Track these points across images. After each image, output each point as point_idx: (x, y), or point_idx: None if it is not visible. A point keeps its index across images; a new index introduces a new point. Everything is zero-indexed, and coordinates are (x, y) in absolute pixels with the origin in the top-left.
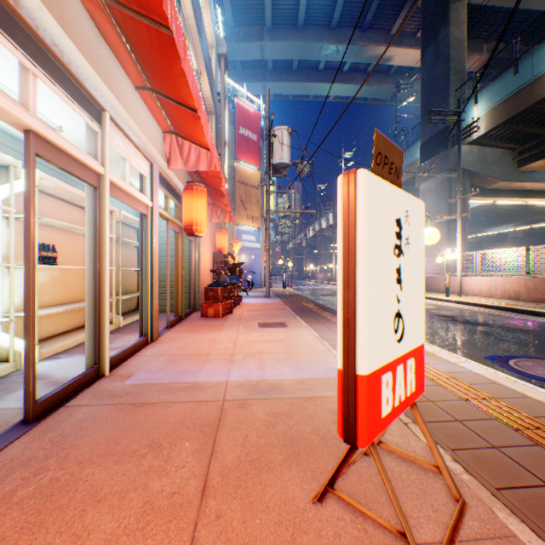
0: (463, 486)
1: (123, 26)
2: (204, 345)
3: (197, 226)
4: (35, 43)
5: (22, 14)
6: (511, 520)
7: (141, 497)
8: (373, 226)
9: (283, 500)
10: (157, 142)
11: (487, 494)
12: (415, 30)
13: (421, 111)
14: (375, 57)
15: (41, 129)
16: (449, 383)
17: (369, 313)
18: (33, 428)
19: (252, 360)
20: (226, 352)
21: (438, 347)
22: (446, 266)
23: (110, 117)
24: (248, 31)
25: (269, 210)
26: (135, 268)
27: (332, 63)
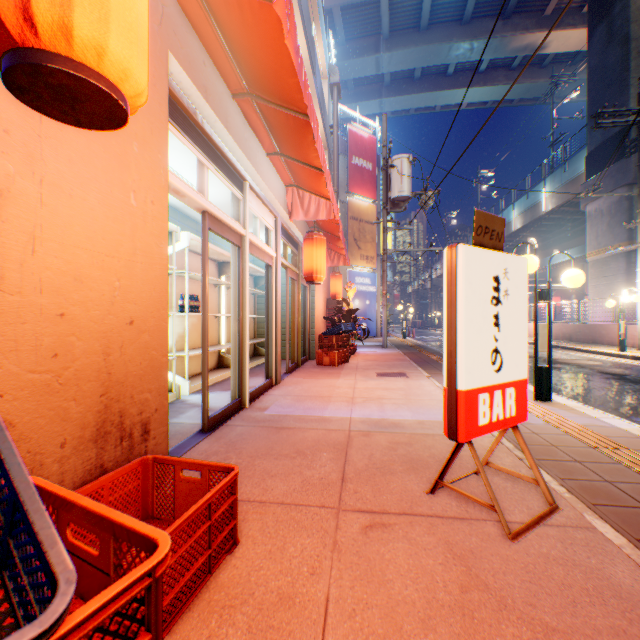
0: (561, 499)
1: (266, 115)
2: (324, 389)
3: (316, 274)
4: (209, 145)
5: (205, 129)
6: (595, 521)
7: (300, 477)
8: (470, 284)
9: (403, 490)
10: (281, 197)
11: (581, 506)
12: (580, 3)
13: (588, 110)
14: (522, 48)
15: (212, 210)
16: (580, 434)
17: (466, 347)
18: (210, 435)
19: (372, 403)
20: (346, 395)
21: (589, 405)
22: (620, 311)
23: (248, 185)
24: (361, 44)
25: (386, 250)
26: (254, 315)
27: (464, 64)
